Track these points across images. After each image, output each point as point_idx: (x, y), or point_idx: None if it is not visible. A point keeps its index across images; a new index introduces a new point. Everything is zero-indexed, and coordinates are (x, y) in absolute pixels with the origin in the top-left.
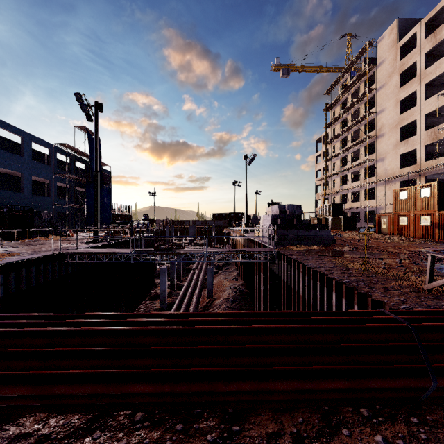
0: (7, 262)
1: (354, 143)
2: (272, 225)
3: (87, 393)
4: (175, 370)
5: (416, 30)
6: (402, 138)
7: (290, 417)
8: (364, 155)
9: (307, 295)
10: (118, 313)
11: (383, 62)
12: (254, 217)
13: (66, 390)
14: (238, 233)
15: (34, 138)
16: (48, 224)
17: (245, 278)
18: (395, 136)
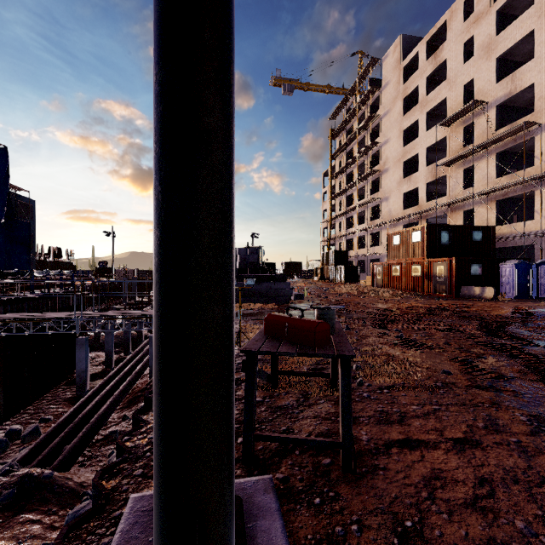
0: None
1: (359, 179)
2: None
3: None
4: None
5: (418, 50)
6: (406, 174)
7: None
8: (370, 193)
9: None
10: None
11: (387, 84)
12: None
13: None
14: None
15: None
16: None
17: None
18: (399, 171)
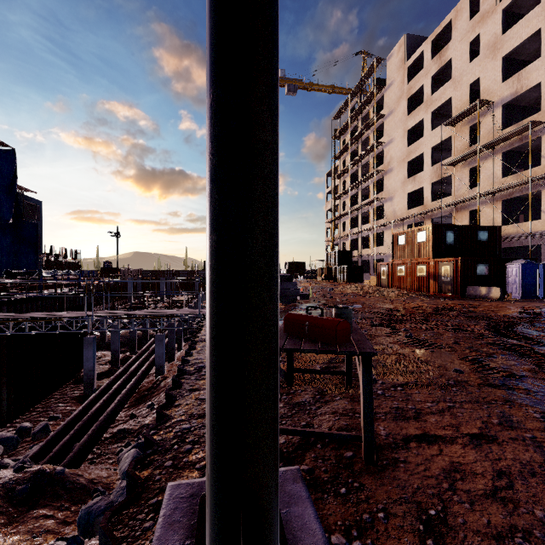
0: None
1: (363, 179)
2: None
3: None
4: None
5: (423, 49)
6: (411, 174)
7: None
8: (374, 193)
9: None
10: None
11: (392, 84)
12: None
13: None
14: None
15: None
16: None
17: None
18: (403, 171)
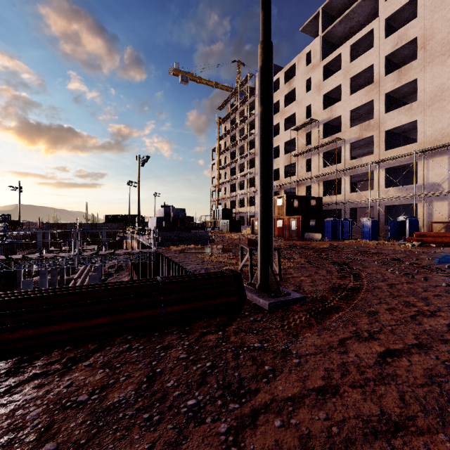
0: None
1: (240, 157)
2: (156, 227)
3: None
4: None
5: (279, 76)
6: None
7: (74, 351)
8: (247, 168)
9: None
10: None
11: None
12: None
13: None
14: (130, 236)
15: None
16: None
17: None
18: None
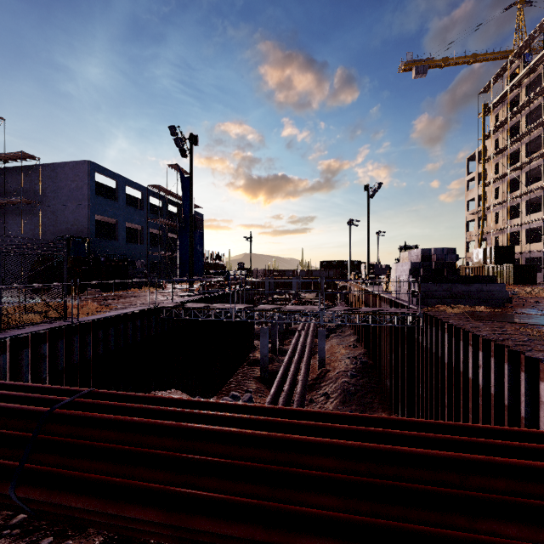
0: (107, 316)
1: (532, 158)
2: (412, 277)
3: (239, 537)
4: (374, 521)
5: None
6: None
7: None
8: None
9: (483, 379)
10: (263, 406)
11: None
12: (376, 266)
13: (209, 527)
14: (356, 286)
15: (128, 181)
16: (142, 274)
17: (367, 346)
18: None
